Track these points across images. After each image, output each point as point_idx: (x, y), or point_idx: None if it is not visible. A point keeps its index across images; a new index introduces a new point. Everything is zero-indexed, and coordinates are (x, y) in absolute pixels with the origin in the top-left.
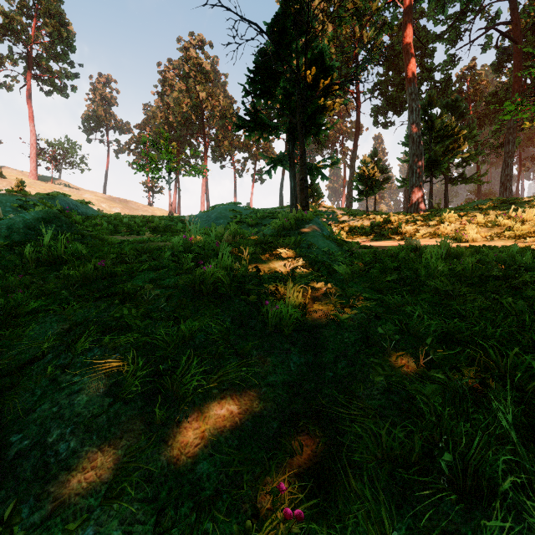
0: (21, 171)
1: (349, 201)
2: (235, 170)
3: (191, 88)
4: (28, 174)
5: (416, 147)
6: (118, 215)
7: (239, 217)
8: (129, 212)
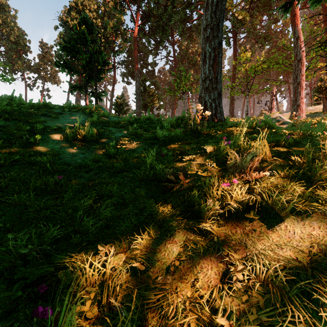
0: None
1: None
2: (26, 84)
3: None
4: None
5: (138, 97)
6: None
7: None
8: None
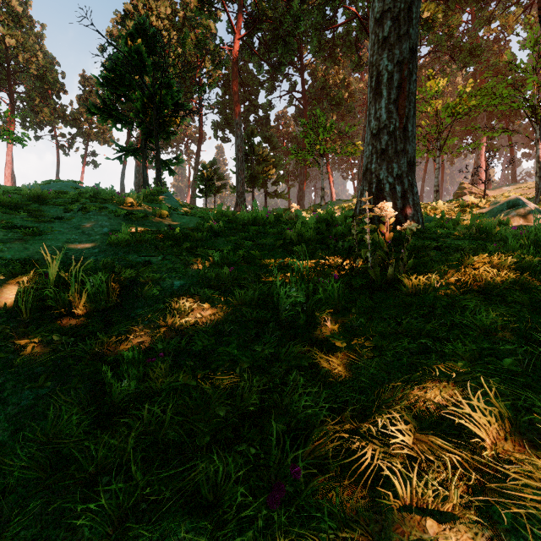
0: None
1: (193, 199)
2: (58, 146)
3: None
4: None
5: (241, 164)
6: None
7: None
8: None
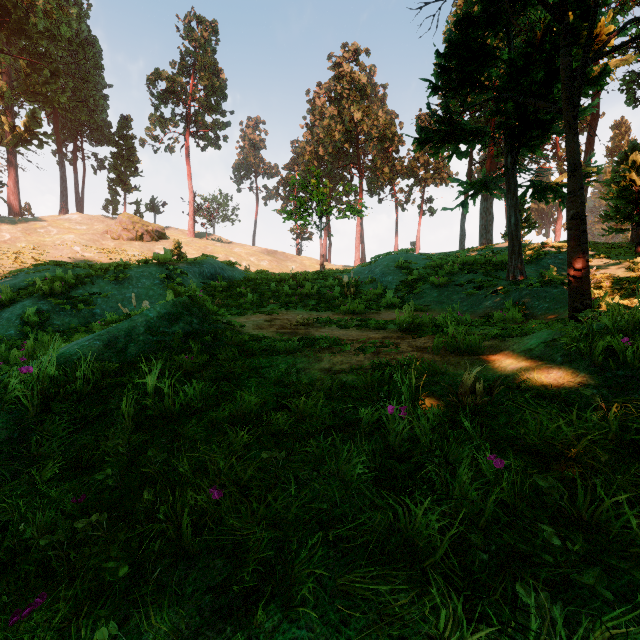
0: (181, 230)
1: None
2: (397, 203)
3: (344, 110)
4: (187, 232)
5: None
6: (265, 276)
7: (416, 273)
8: (277, 265)
